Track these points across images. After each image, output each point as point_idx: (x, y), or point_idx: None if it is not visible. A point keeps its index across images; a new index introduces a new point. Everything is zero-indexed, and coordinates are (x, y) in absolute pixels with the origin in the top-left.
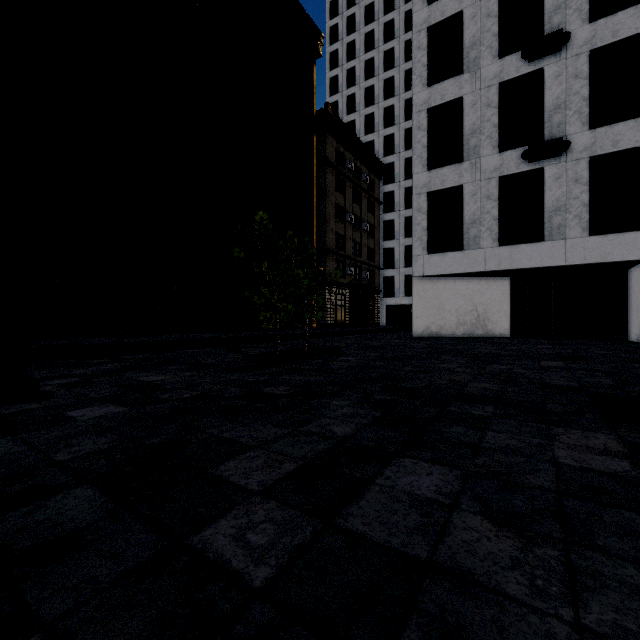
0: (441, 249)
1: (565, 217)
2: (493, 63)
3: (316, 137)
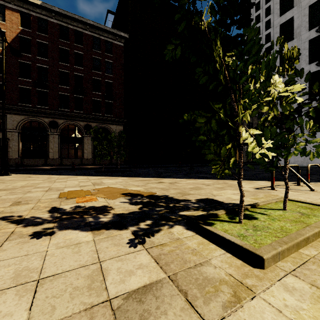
0: None
1: None
2: (306, 66)
3: None
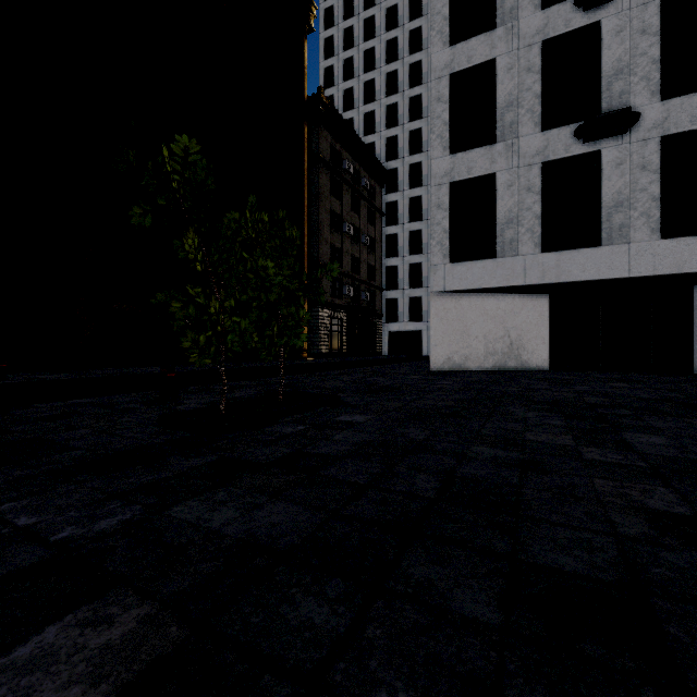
0: (467, 257)
1: (629, 215)
2: (535, 15)
3: (307, 129)
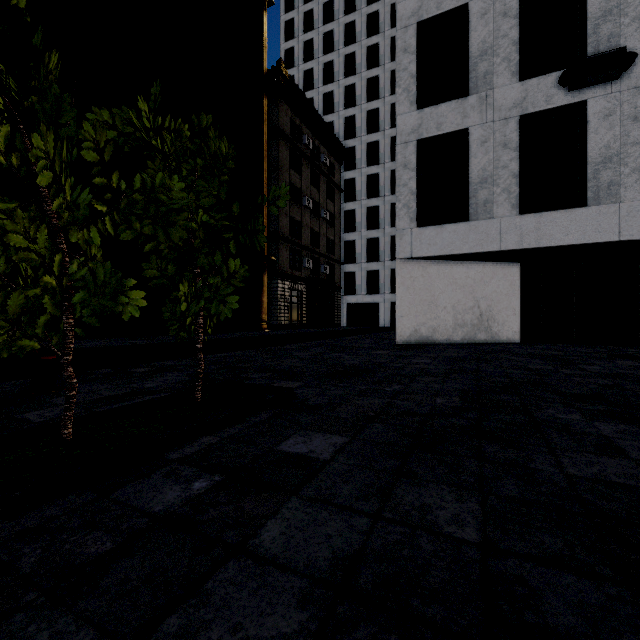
0: (435, 221)
1: (619, 171)
2: None
3: (267, 102)
